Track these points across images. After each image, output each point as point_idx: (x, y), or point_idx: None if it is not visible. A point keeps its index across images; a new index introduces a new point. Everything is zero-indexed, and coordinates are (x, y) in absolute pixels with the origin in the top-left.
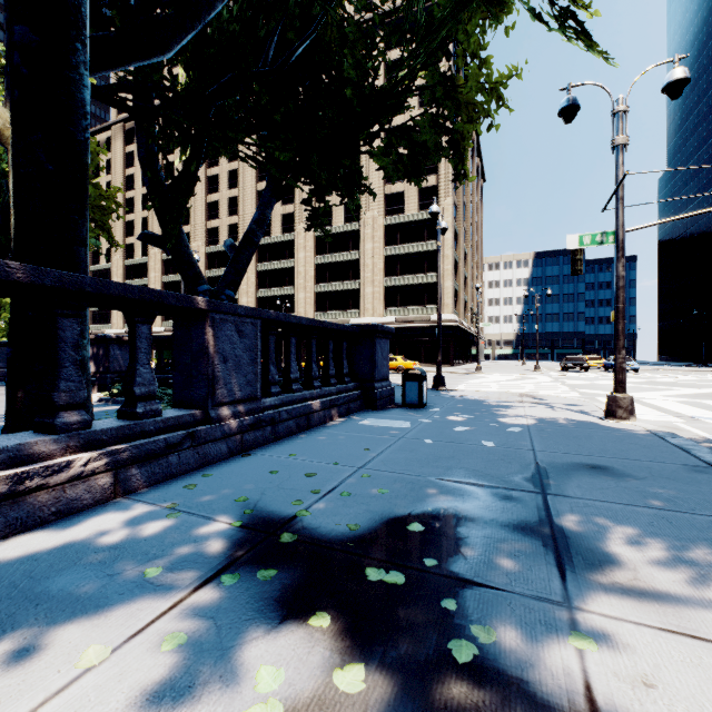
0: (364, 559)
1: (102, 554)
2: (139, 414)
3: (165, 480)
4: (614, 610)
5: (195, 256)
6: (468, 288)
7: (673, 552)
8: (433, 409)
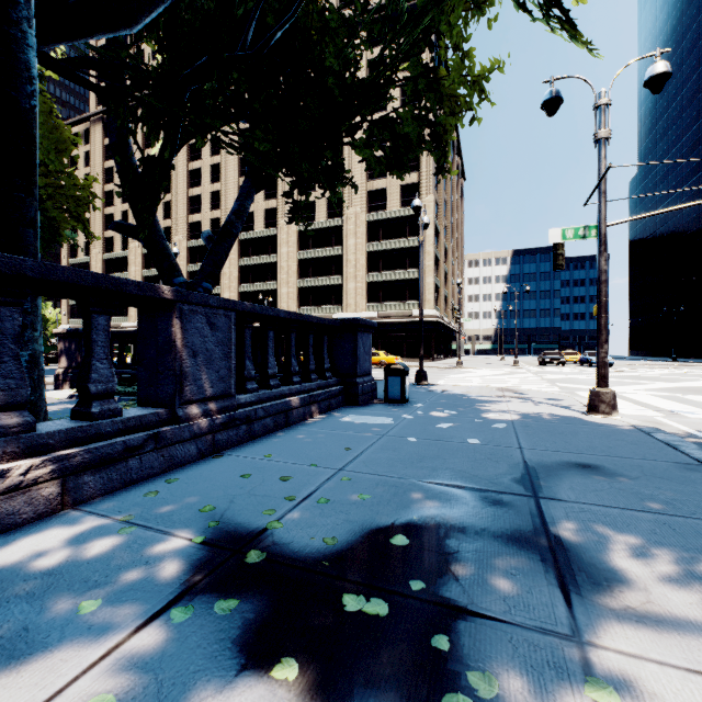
0: (341, 582)
1: (33, 583)
2: (94, 414)
3: (124, 486)
4: (631, 644)
5: (174, 249)
6: (449, 284)
7: (683, 566)
8: (416, 405)
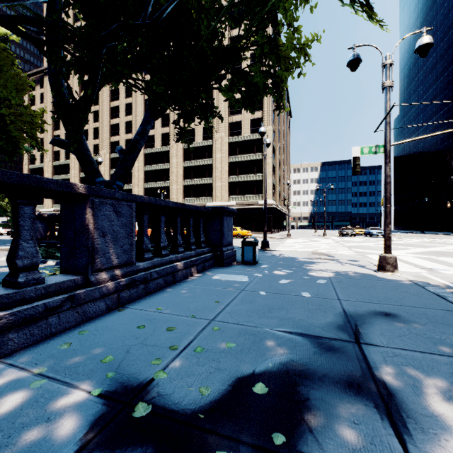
0: (214, 437)
1: None
2: (20, 283)
3: (44, 339)
4: None
5: (99, 159)
6: (281, 184)
7: None
8: (263, 266)
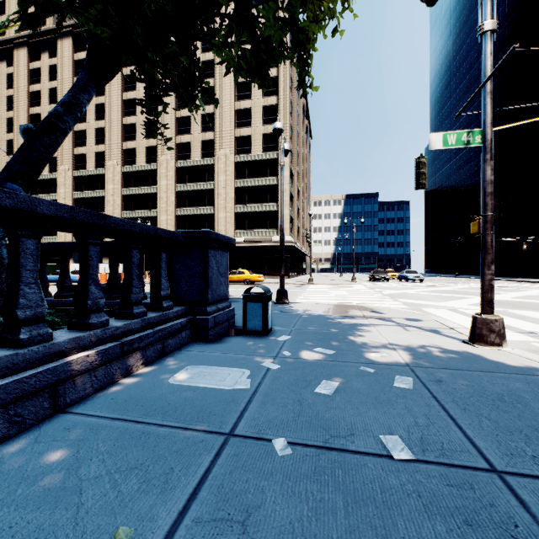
0: None
1: None
2: None
3: None
4: None
5: None
6: (301, 217)
7: None
8: (280, 338)
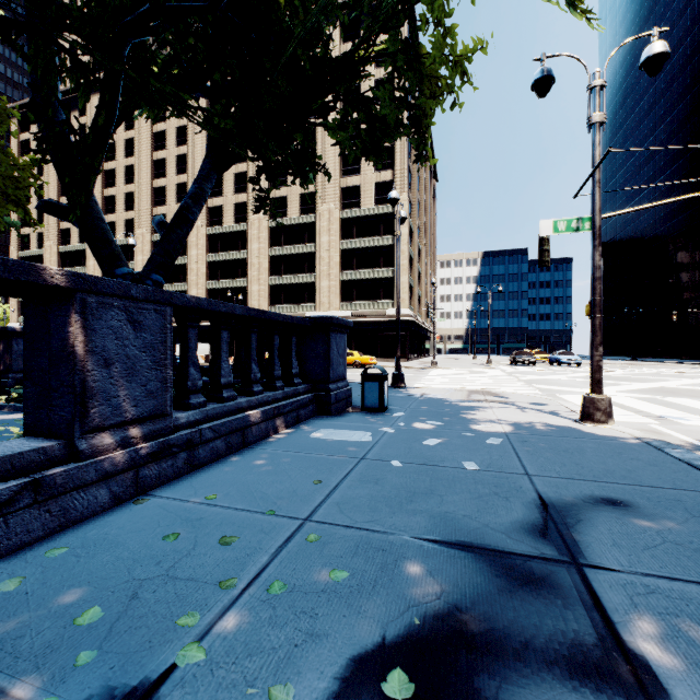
0: None
1: None
2: None
3: None
4: None
5: (130, 240)
6: (422, 284)
7: None
8: (396, 414)
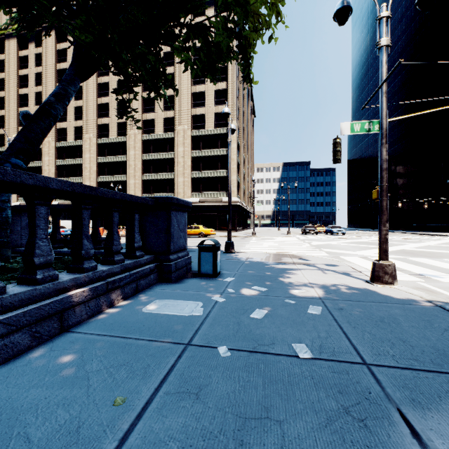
0: None
1: None
2: None
3: None
4: None
5: None
6: (246, 182)
7: None
8: (226, 279)
